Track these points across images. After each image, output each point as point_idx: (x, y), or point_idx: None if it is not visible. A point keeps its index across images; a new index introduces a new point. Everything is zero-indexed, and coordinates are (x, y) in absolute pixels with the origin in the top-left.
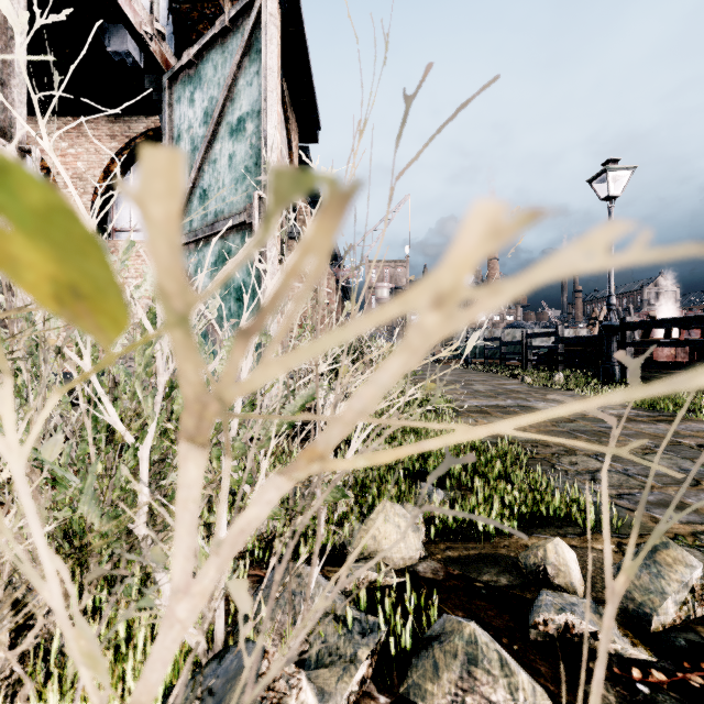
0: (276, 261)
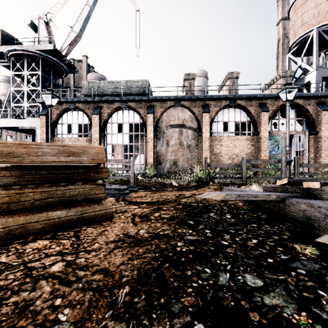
0: (307, 159)
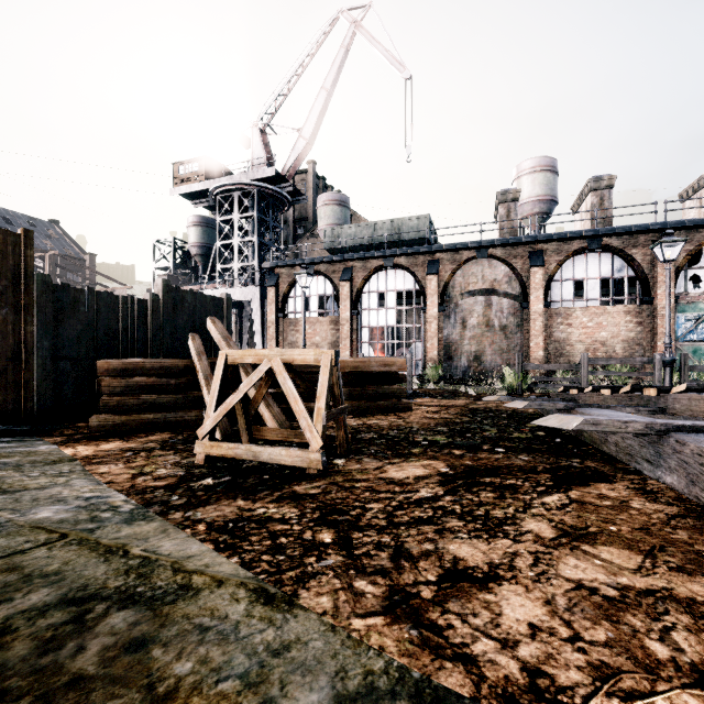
0: None
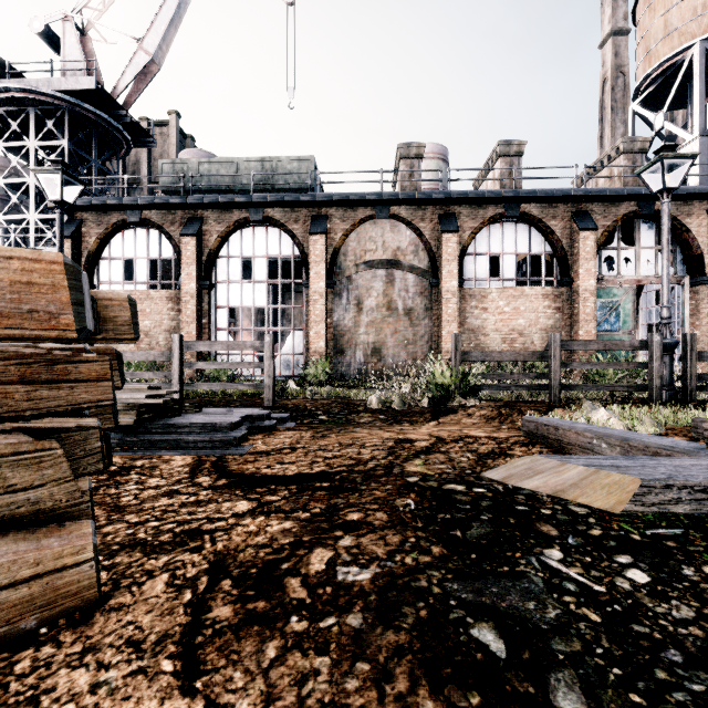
0: None
